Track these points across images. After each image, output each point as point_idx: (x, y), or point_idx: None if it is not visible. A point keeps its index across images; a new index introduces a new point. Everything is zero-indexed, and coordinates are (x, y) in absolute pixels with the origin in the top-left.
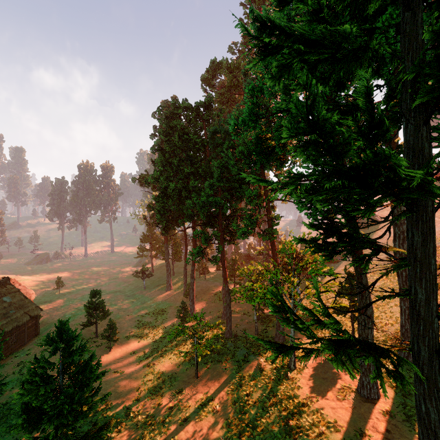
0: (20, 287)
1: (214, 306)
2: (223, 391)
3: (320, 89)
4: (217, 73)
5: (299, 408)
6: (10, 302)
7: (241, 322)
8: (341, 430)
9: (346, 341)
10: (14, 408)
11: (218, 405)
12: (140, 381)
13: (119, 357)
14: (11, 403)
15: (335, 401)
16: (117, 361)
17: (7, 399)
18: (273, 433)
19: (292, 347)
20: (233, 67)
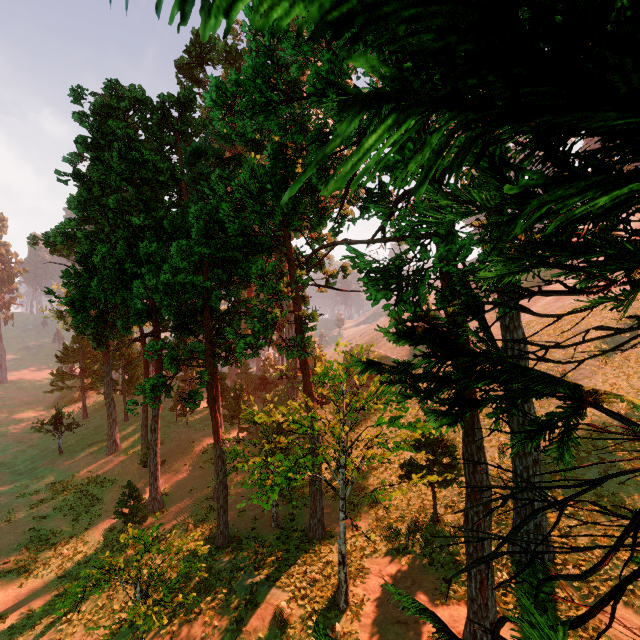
0: None
1: (200, 475)
2: None
3: None
4: (207, 60)
5: None
6: None
7: (249, 505)
8: None
9: None
10: None
11: None
12: None
13: None
14: None
15: None
16: None
17: None
18: None
19: None
20: (235, 52)
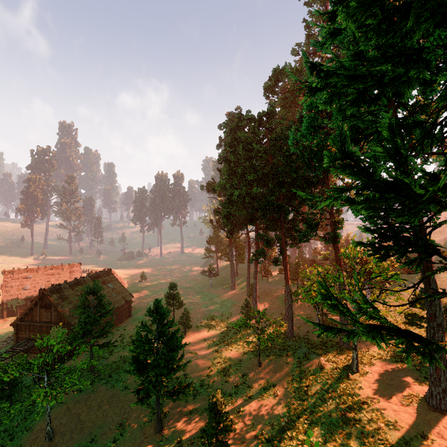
0: (117, 277)
1: (276, 307)
2: (284, 380)
3: (347, 132)
4: (279, 80)
5: (358, 405)
6: (113, 288)
7: (304, 325)
8: (401, 430)
9: (386, 328)
10: (121, 365)
11: (278, 390)
12: (210, 362)
13: (192, 341)
14: (119, 362)
15: (398, 405)
16: (191, 344)
17: (116, 359)
18: (329, 420)
19: (337, 329)
20: (296, 71)
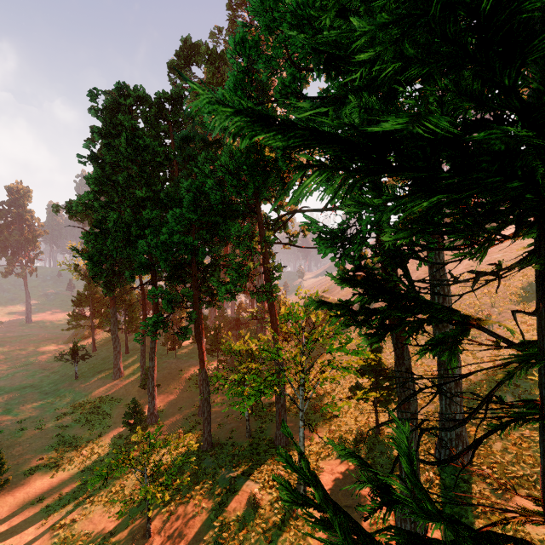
0: None
1: (187, 397)
2: None
3: None
4: (192, 61)
5: None
6: None
7: (227, 420)
8: None
9: None
10: None
11: None
12: None
13: (6, 514)
14: None
15: None
16: (2, 524)
17: None
18: None
19: None
20: (215, 55)
